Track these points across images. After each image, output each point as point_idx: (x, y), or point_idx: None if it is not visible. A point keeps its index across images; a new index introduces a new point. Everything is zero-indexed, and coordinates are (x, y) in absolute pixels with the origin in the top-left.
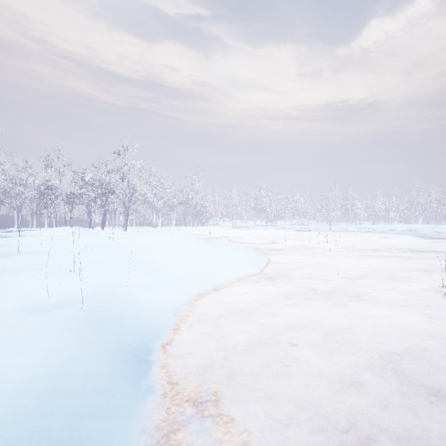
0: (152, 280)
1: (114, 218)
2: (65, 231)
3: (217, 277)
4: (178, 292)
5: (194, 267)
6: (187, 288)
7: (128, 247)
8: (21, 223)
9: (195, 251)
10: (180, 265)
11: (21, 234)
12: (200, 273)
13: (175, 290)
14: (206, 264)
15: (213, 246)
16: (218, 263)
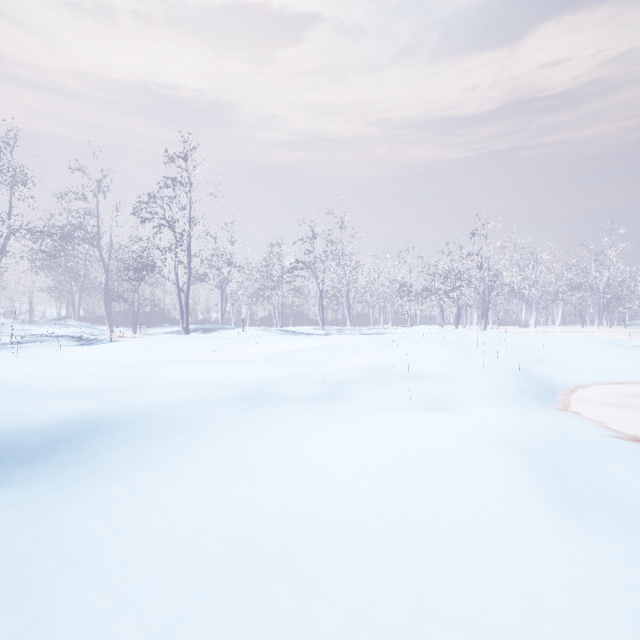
0: (556, 368)
1: (465, 314)
2: (425, 329)
3: (628, 376)
4: (582, 379)
5: (599, 365)
6: (590, 378)
7: (525, 344)
8: (368, 320)
9: (600, 353)
10: (582, 362)
11: (391, 331)
12: (606, 371)
13: (579, 377)
14: (615, 365)
15: (627, 350)
16: (632, 366)
